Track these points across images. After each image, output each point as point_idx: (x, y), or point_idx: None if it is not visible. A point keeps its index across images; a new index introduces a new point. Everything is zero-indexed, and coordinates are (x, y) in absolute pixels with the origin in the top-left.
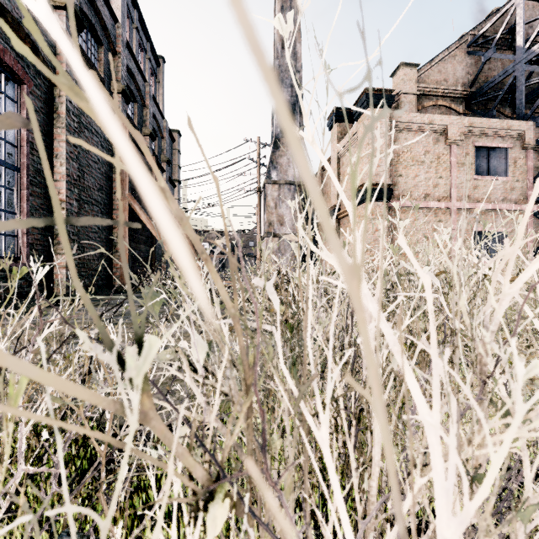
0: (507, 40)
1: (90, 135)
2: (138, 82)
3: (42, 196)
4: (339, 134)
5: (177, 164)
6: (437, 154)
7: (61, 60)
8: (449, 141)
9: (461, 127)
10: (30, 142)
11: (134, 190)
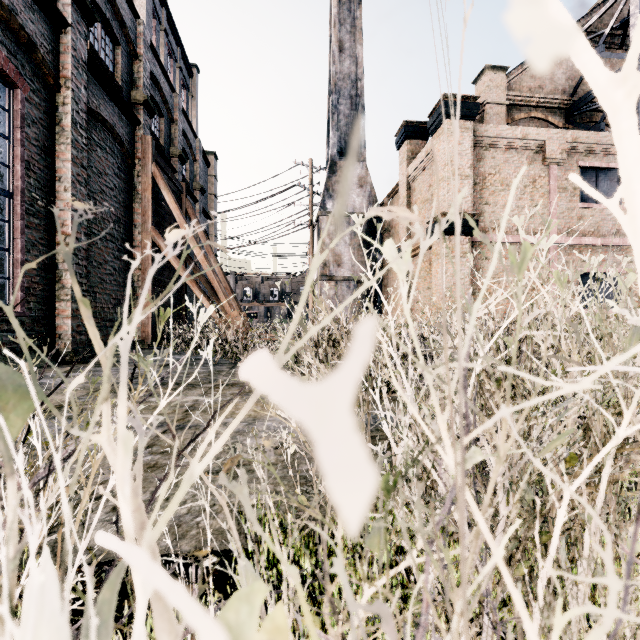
0: (617, 37)
1: (104, 154)
2: (164, 93)
3: (41, 229)
4: (410, 153)
5: (213, 193)
6: (532, 177)
7: (66, 60)
8: (547, 160)
9: (563, 143)
10: (26, 161)
11: (159, 223)
